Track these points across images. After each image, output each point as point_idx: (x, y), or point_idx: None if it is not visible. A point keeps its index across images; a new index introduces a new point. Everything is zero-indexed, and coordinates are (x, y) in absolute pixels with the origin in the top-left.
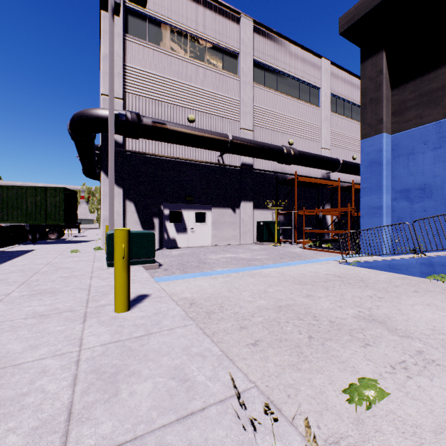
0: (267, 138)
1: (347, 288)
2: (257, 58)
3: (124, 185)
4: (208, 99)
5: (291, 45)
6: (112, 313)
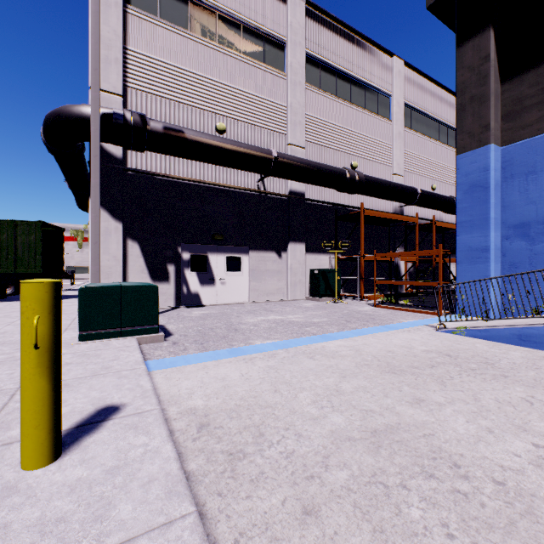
0: (323, 158)
1: (475, 380)
2: (310, 51)
3: (124, 217)
4: (243, 102)
5: (354, 37)
6: (12, 470)
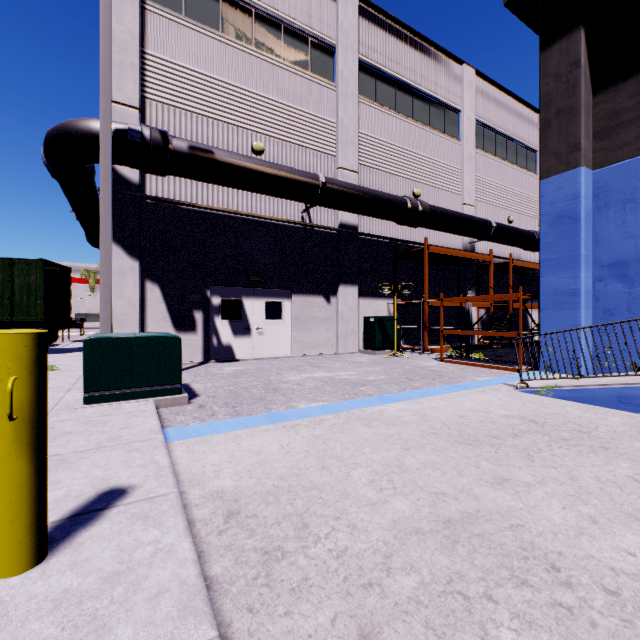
0: (380, 185)
1: (569, 453)
2: (364, 57)
3: (142, 254)
4: (285, 117)
5: (417, 41)
6: None
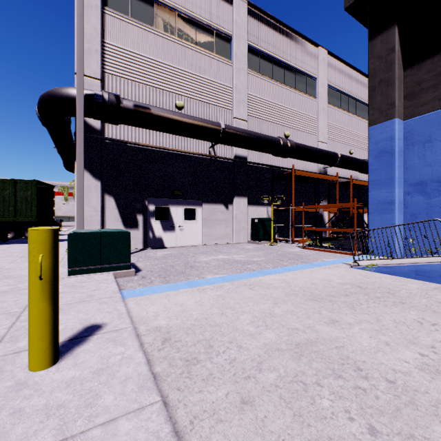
0: (262, 129)
1: (379, 306)
2: (251, 43)
3: (103, 177)
4: (198, 84)
5: (287, 31)
6: (22, 371)
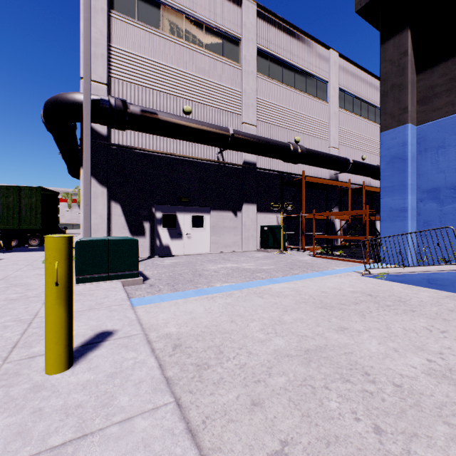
0: (271, 134)
1: (389, 314)
2: (261, 45)
3: (109, 183)
4: (206, 89)
5: (297, 34)
6: (39, 375)
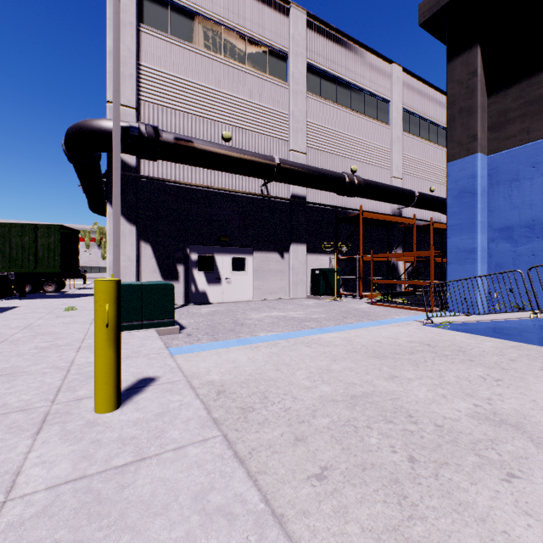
0: (323, 163)
1: (444, 363)
2: (311, 60)
3: (138, 221)
4: (248, 111)
5: (354, 46)
6: (90, 414)
